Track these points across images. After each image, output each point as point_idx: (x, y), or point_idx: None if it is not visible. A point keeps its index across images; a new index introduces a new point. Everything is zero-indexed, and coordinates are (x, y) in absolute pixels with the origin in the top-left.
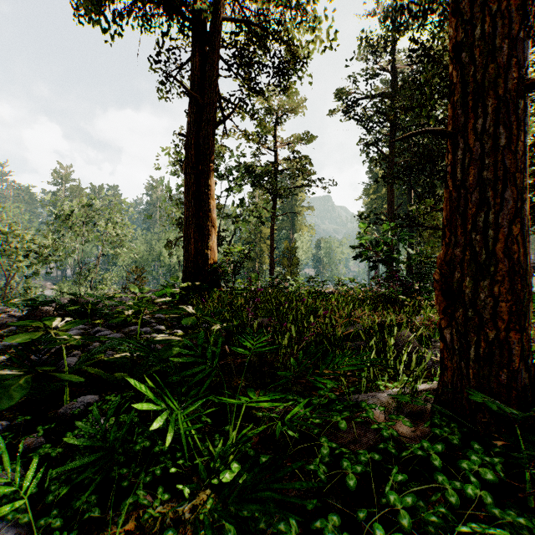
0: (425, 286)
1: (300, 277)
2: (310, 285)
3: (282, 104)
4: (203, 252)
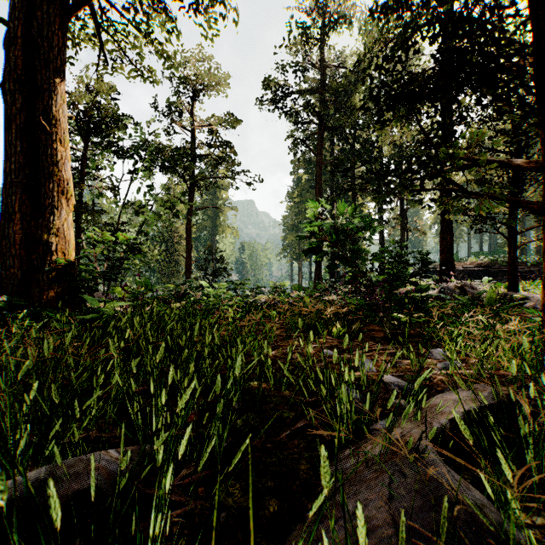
0: (392, 293)
1: (222, 283)
2: (237, 295)
3: (200, 74)
4: (40, 237)
